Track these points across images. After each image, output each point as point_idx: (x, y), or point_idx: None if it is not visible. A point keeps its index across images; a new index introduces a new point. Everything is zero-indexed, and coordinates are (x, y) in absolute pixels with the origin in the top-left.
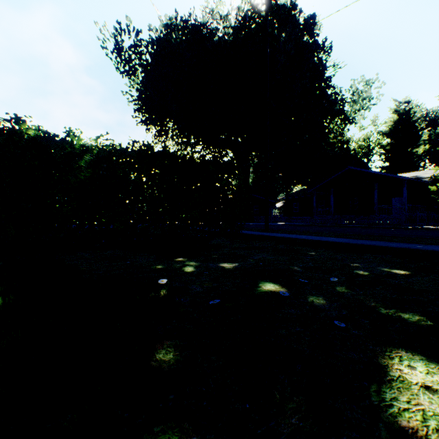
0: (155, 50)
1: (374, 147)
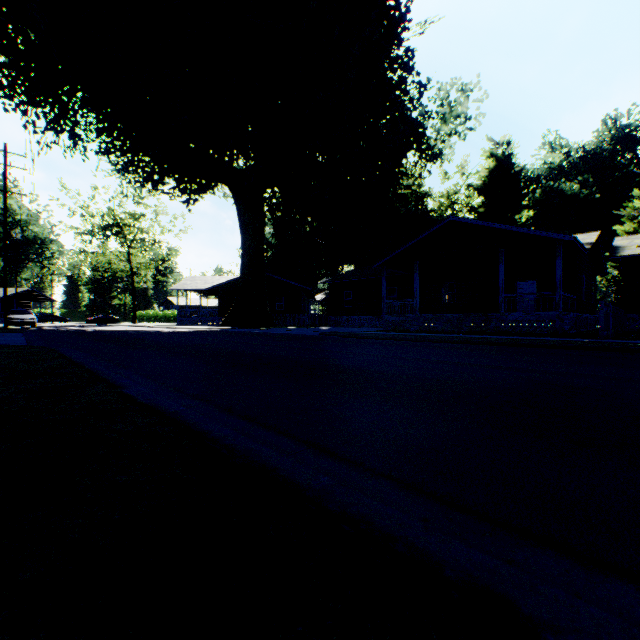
0: None
1: (460, 210)
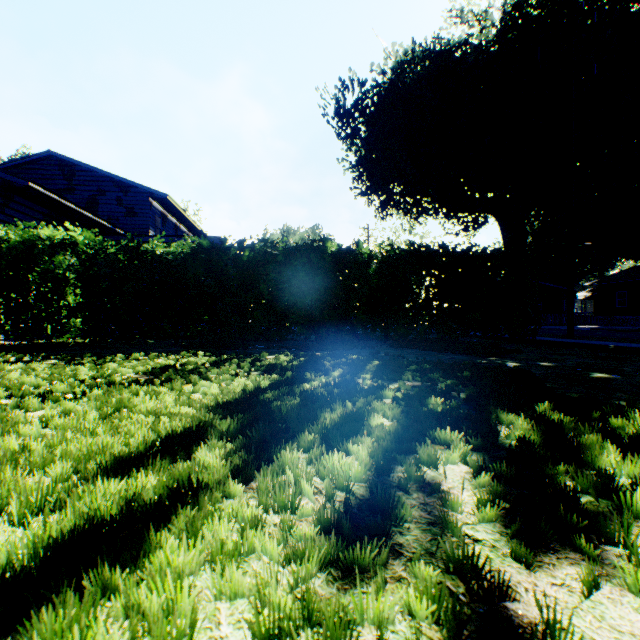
0: (381, 98)
1: None
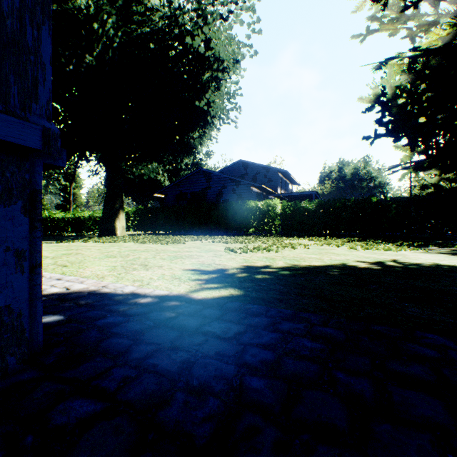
0: None
1: None
